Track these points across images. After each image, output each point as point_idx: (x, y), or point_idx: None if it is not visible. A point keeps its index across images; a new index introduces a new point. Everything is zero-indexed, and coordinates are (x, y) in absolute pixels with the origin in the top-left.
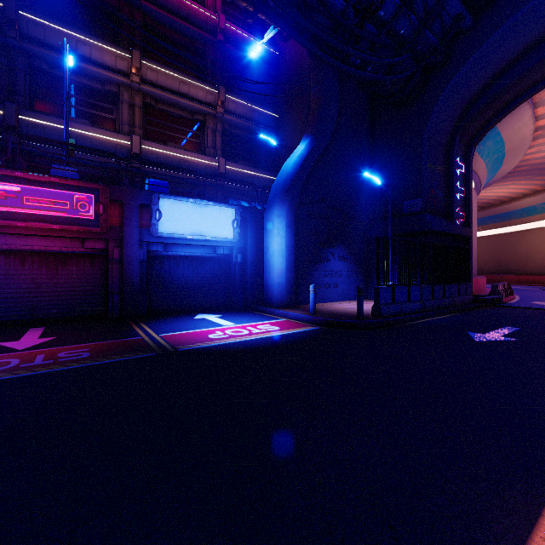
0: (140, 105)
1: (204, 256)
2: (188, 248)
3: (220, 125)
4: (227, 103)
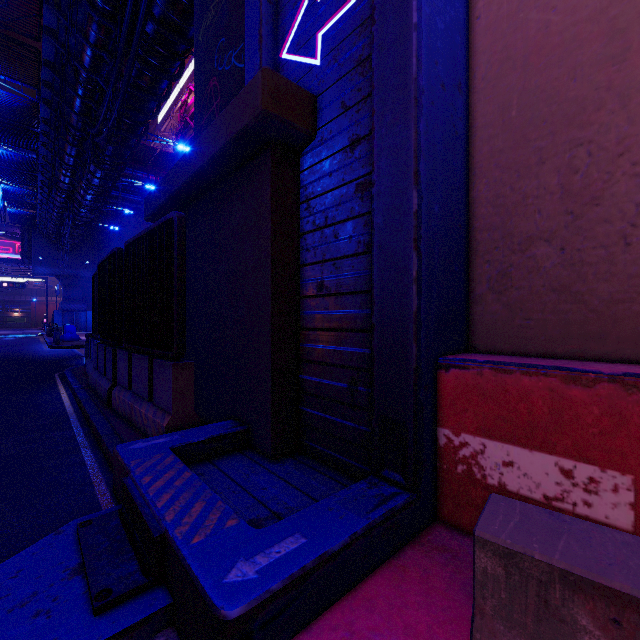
0: None
1: None
2: None
3: None
4: None
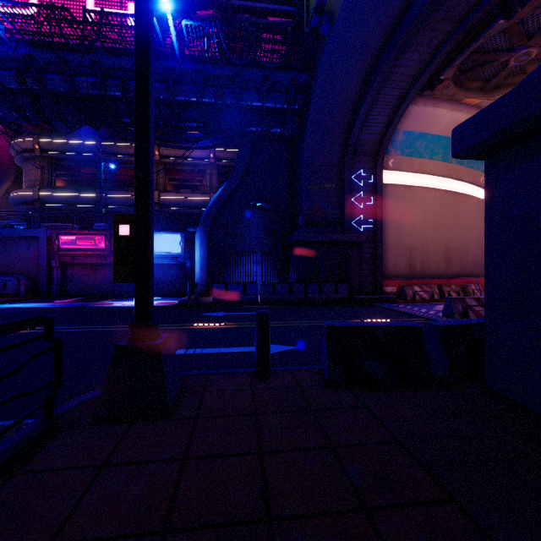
0: (163, 171)
1: (170, 263)
2: (159, 259)
3: (216, 170)
4: (217, 154)
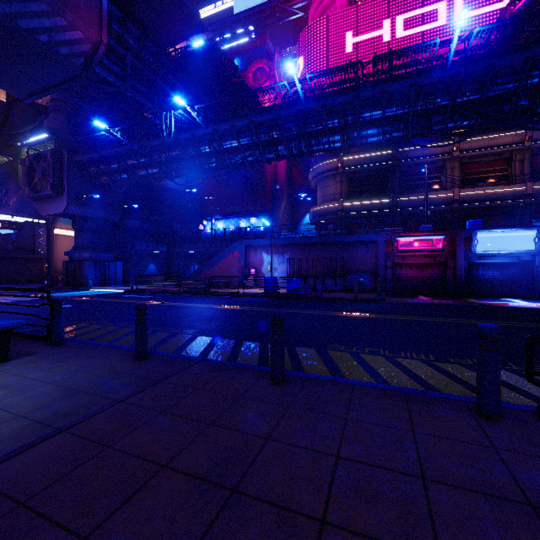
0: (457, 166)
1: (509, 262)
2: (496, 258)
3: (528, 154)
4: (535, 135)
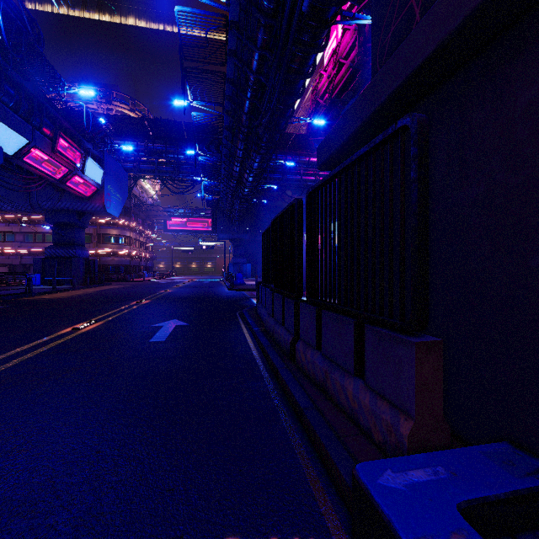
0: None
1: None
2: None
3: None
4: None
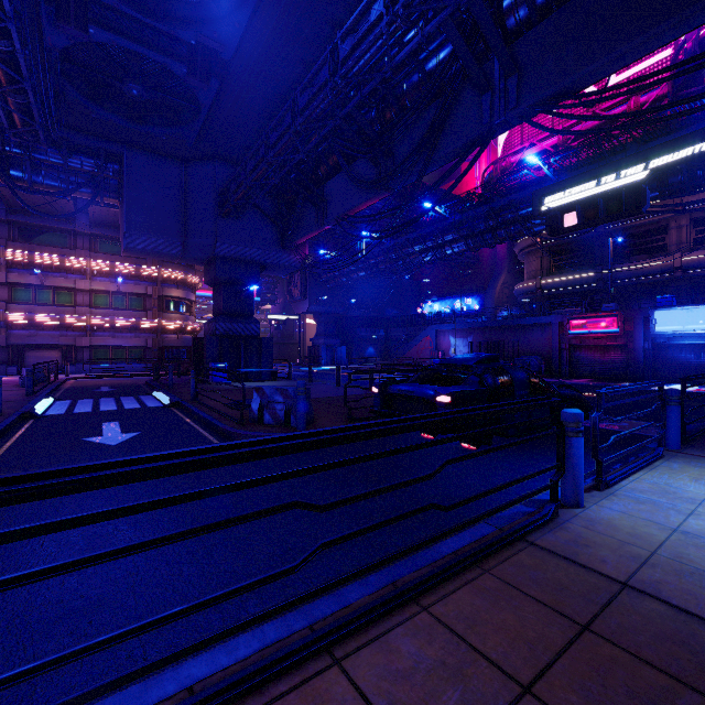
0: (686, 224)
1: None
2: (688, 338)
3: None
4: None
